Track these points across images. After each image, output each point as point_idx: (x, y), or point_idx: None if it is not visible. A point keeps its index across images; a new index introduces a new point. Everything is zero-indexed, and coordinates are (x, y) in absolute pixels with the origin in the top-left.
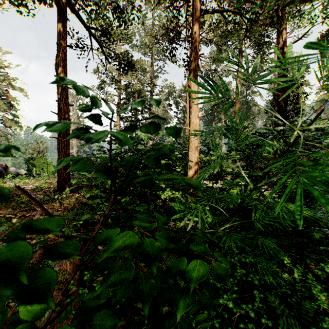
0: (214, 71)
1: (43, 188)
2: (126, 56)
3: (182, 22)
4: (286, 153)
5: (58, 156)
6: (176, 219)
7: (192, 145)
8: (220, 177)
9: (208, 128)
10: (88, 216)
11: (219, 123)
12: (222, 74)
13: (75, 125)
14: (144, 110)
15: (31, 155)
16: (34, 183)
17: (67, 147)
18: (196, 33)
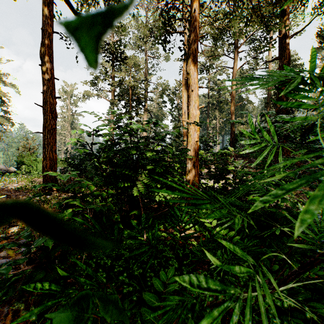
0: (209, 67)
1: (28, 187)
2: (119, 46)
3: (177, 16)
4: (322, 146)
5: (43, 153)
6: (177, 238)
7: (191, 140)
8: (223, 175)
9: (203, 125)
10: (43, 241)
11: (214, 121)
12: (217, 72)
13: (69, 122)
14: (138, 107)
15: (23, 152)
16: (20, 181)
17: (54, 143)
18: (196, 11)
